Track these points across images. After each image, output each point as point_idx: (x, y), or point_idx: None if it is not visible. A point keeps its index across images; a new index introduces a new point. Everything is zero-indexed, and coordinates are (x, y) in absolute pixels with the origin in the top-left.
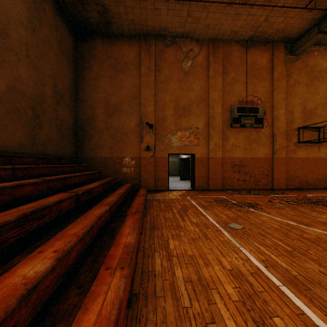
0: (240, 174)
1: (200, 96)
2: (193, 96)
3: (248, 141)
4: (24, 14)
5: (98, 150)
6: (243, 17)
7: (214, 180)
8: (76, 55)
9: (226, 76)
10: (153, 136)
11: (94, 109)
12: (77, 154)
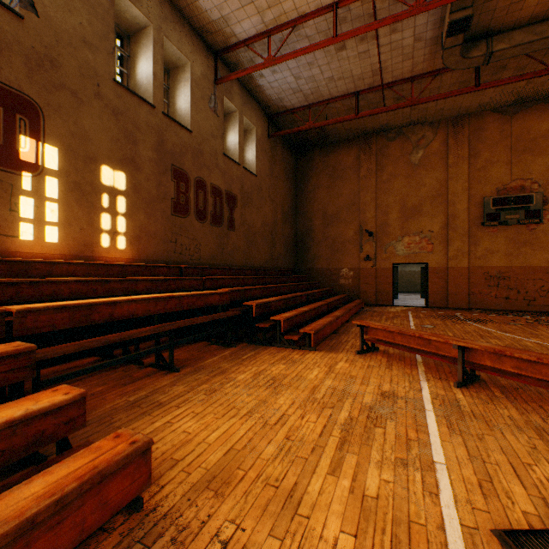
0: (500, 289)
1: (435, 191)
2: (425, 192)
3: (513, 243)
4: (268, 167)
5: (316, 261)
6: (489, 91)
7: (455, 295)
8: (296, 172)
9: (475, 160)
10: (373, 244)
11: (312, 220)
12: (296, 265)
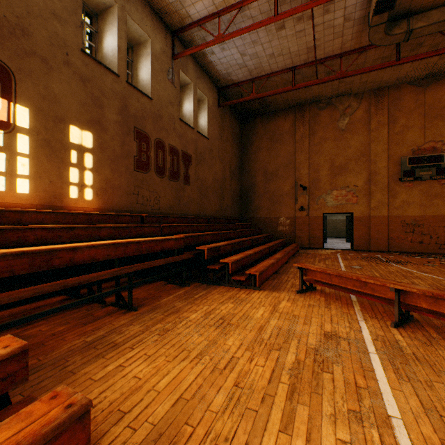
0: (415, 235)
1: (359, 152)
2: (351, 153)
3: (426, 196)
4: (218, 132)
5: (258, 211)
6: (406, 66)
7: (376, 240)
8: (241, 136)
9: (394, 125)
10: (307, 197)
11: (255, 177)
12: (242, 215)
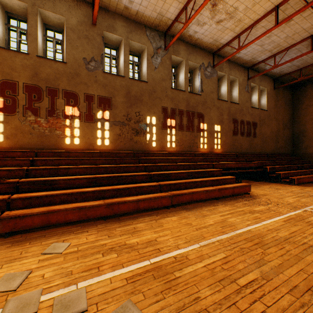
0: None
1: None
2: None
3: None
4: (273, 104)
5: (307, 149)
6: None
7: None
8: (292, 99)
9: None
10: None
11: (304, 125)
12: (293, 151)
